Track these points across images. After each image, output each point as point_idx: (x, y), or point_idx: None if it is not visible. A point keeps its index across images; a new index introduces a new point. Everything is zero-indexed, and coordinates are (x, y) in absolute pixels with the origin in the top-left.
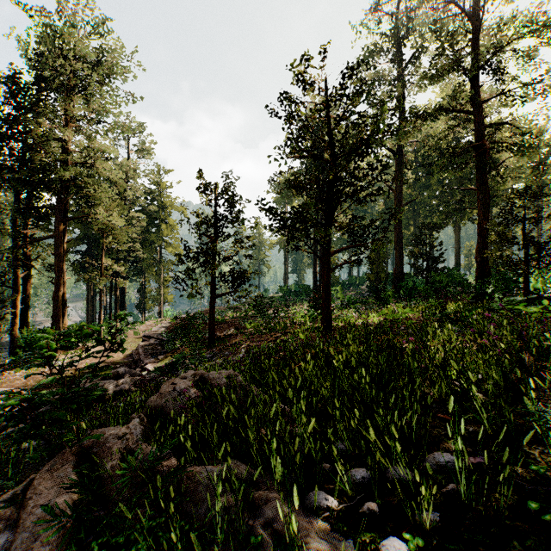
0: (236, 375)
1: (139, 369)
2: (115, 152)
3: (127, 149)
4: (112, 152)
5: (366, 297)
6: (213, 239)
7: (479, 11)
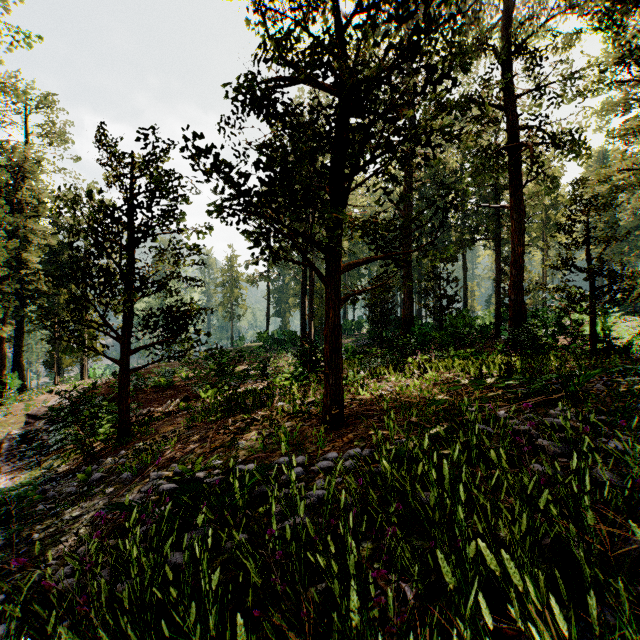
0: None
1: None
2: None
3: (27, 130)
4: None
5: (366, 345)
6: (127, 250)
7: None
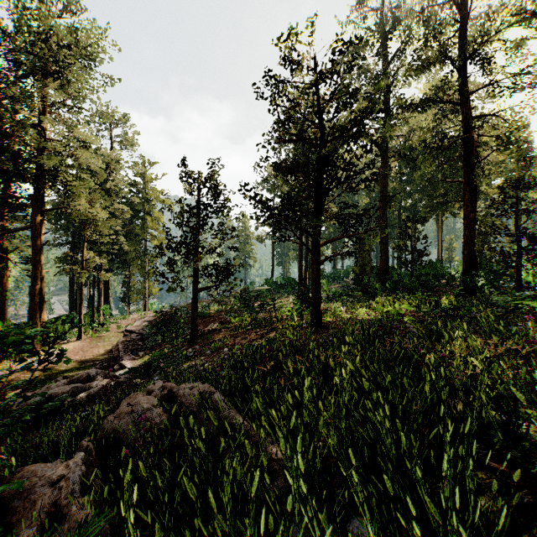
0: (211, 392)
1: (117, 367)
2: (97, 142)
3: (111, 140)
4: (93, 142)
5: (351, 290)
6: (196, 230)
7: (466, 2)
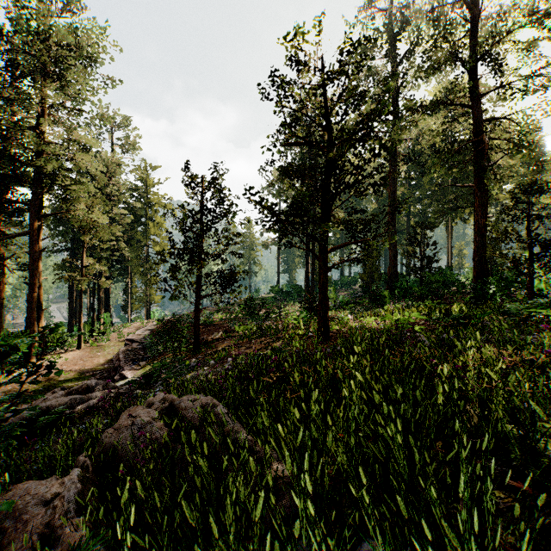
0: (214, 405)
1: (117, 377)
2: (97, 145)
3: (112, 143)
4: (93, 144)
5: (359, 297)
6: (199, 236)
7: (476, 3)
